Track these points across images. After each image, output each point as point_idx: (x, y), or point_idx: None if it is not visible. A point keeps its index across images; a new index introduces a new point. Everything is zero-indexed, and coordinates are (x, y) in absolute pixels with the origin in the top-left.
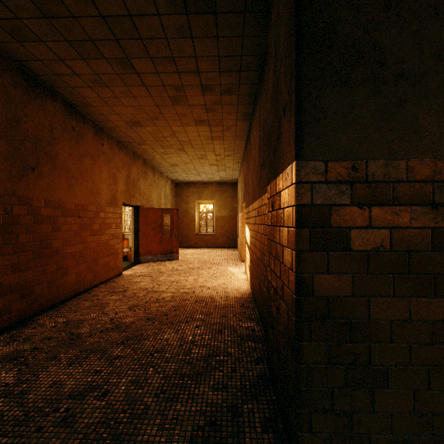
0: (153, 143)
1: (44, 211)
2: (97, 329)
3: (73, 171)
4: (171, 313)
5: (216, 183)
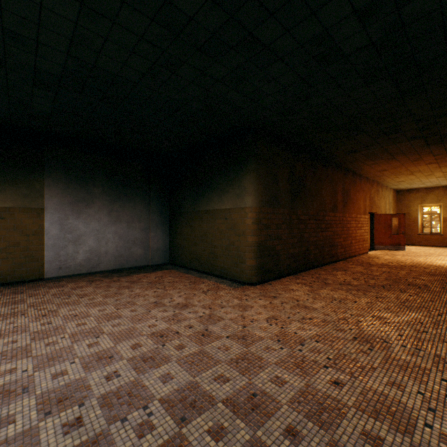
0: (389, 175)
1: (347, 219)
2: (378, 264)
3: (353, 200)
4: (413, 266)
5: (443, 187)
